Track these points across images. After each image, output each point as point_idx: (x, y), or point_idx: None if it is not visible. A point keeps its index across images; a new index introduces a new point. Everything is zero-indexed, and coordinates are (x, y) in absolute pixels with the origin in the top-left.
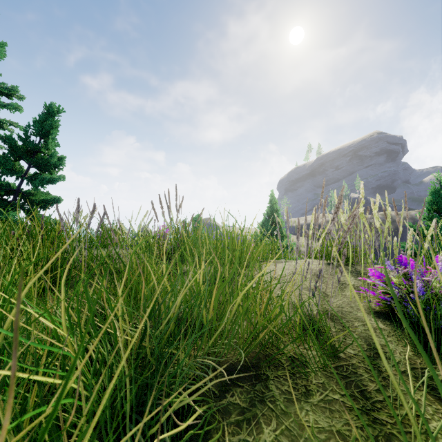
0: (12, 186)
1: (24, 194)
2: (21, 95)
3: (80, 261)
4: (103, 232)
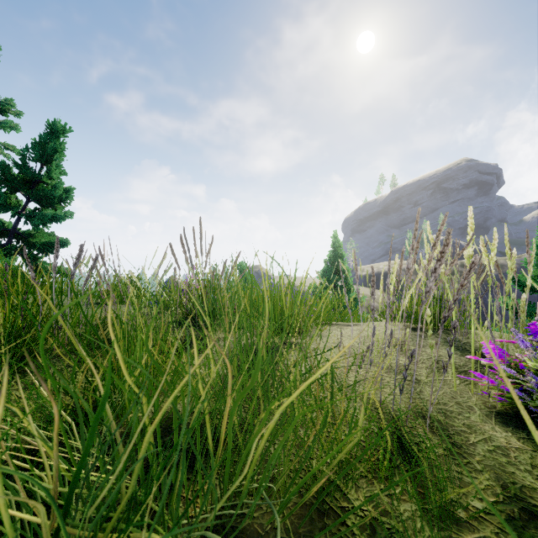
0: (7, 226)
1: (22, 235)
2: (19, 111)
3: (59, 327)
4: (96, 285)
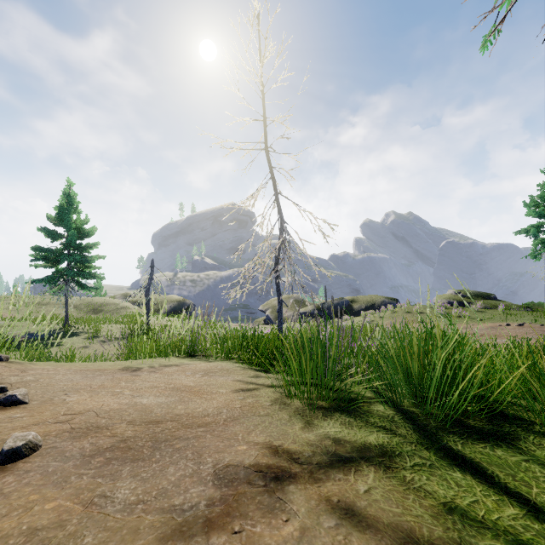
0: None
1: None
2: None
3: None
4: None
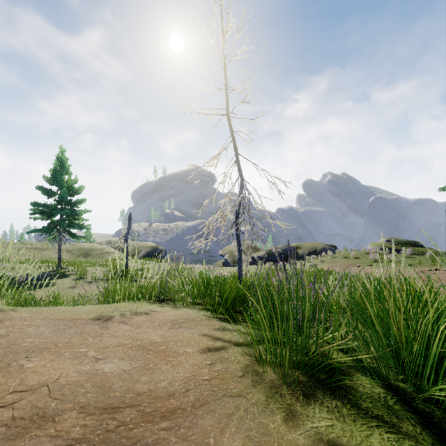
0: None
1: None
2: None
3: None
4: None
